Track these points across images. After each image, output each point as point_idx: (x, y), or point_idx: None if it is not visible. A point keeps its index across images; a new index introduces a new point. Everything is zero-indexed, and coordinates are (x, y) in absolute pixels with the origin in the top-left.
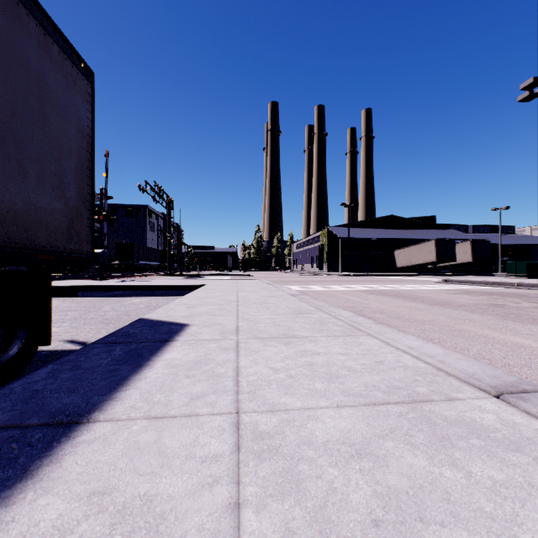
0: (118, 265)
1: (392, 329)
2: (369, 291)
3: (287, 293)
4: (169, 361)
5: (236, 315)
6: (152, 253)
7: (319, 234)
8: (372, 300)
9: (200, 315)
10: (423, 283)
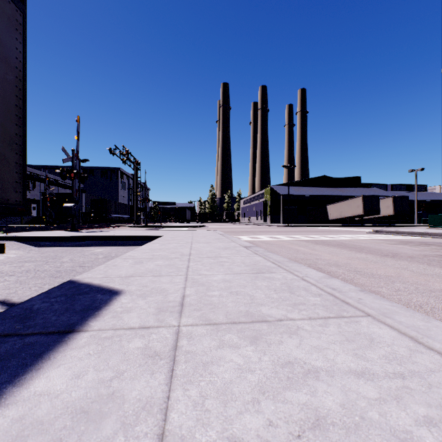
0: (94, 217)
1: (396, 305)
2: (313, 241)
3: (239, 245)
4: (29, 404)
5: (185, 275)
6: (123, 207)
7: (263, 192)
8: (321, 251)
9: (143, 275)
10: (357, 233)
